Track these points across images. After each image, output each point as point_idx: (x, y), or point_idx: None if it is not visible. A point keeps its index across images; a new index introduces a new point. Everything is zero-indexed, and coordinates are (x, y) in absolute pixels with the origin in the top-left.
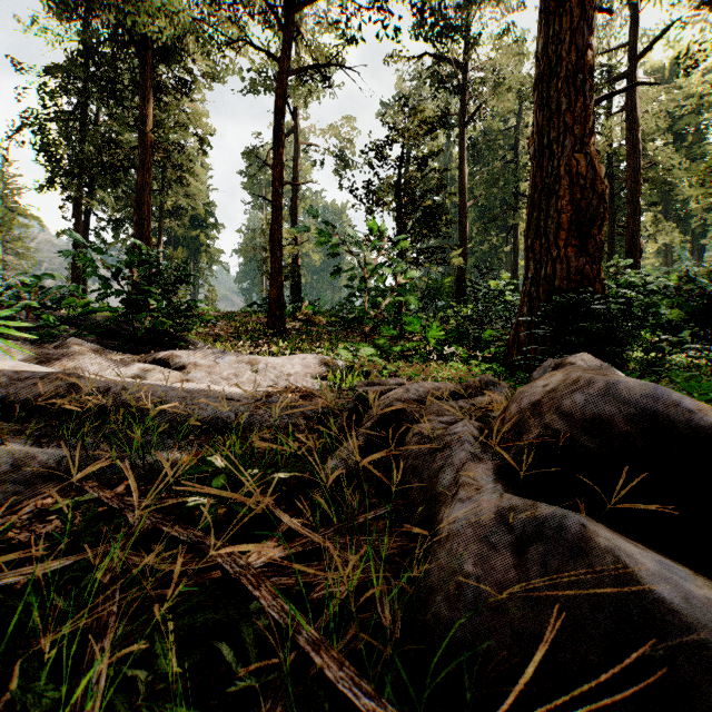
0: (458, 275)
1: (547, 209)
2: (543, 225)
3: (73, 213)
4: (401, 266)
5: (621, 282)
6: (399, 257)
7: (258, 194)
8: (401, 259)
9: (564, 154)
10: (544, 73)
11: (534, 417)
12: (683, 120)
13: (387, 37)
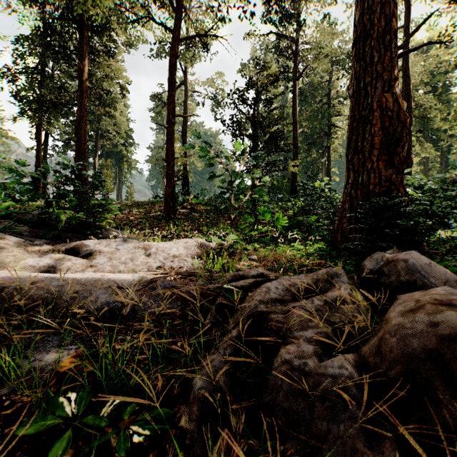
0: (292, 177)
1: (363, 134)
2: (360, 145)
3: (36, 135)
4: (256, 173)
5: (426, 188)
6: (254, 166)
7: (161, 123)
8: (256, 169)
9: (376, 93)
10: (361, 35)
11: (442, 383)
12: (436, 78)
13: (246, 17)
